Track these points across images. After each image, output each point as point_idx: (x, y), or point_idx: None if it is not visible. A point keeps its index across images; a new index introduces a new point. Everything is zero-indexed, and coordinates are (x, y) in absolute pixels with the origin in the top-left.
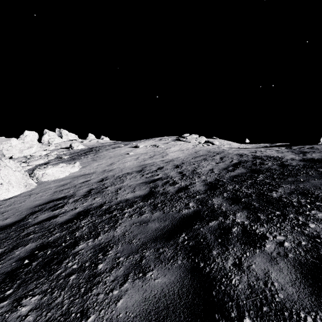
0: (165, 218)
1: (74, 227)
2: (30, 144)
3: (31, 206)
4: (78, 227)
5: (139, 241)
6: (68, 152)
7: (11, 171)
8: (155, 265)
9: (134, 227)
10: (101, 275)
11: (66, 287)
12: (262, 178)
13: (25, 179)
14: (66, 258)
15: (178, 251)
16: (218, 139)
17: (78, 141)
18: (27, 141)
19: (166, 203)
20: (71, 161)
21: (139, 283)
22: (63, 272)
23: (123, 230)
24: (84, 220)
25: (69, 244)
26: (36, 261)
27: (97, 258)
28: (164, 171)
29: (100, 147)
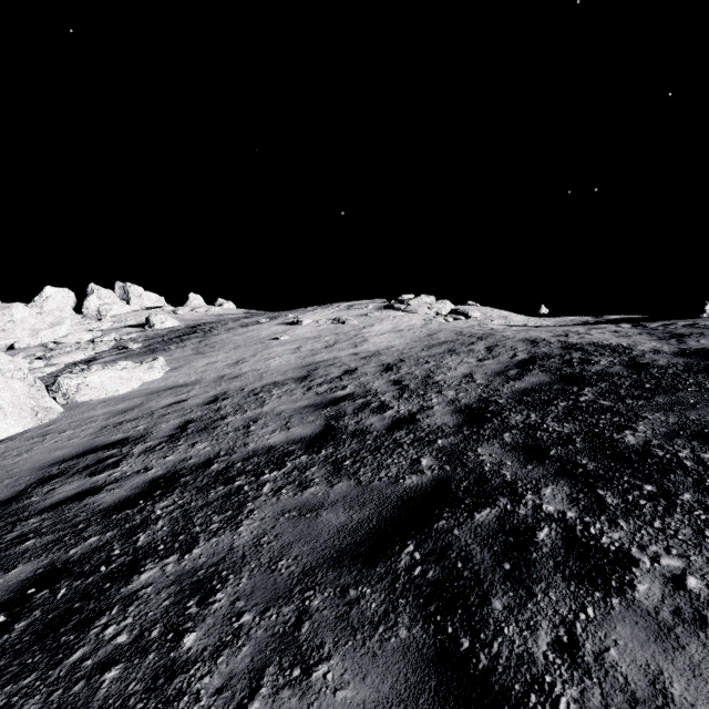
0: (363, 499)
1: (137, 519)
2: (57, 316)
3: (43, 463)
4: (146, 519)
5: (296, 565)
6: (142, 334)
7: (1, 379)
8: (336, 642)
9: (283, 522)
10: (190, 670)
11: (90, 707)
12: (592, 397)
13: (35, 397)
14: (102, 613)
15: (399, 598)
16: (478, 305)
17: (165, 310)
18: (49, 309)
19: (364, 458)
20: (146, 355)
21: (292, 700)
22: (89, 658)
23: (257, 530)
24: (163, 500)
25: (118, 570)
26: (26, 620)
27: (184, 615)
28: (359, 379)
29: (215, 323)
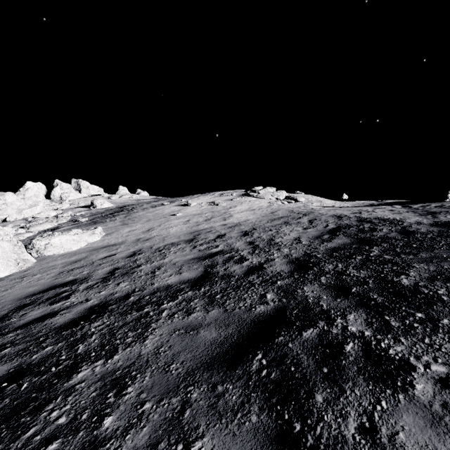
0: (228, 321)
1: (79, 334)
2: (34, 200)
3: (20, 296)
4: (84, 334)
5: (182, 367)
6: (88, 212)
7: None
8: (208, 425)
9: (175, 337)
10: (106, 444)
11: None
12: (378, 253)
13: (18, 253)
14: (50, 401)
15: (251, 393)
16: (303, 194)
17: (103, 196)
18: (29, 196)
19: (229, 293)
20: (90, 225)
21: None
22: (38, 434)
23: (157, 342)
24: (96, 321)
25: (63, 370)
26: None
27: (105, 403)
28: (227, 241)
29: (135, 205)
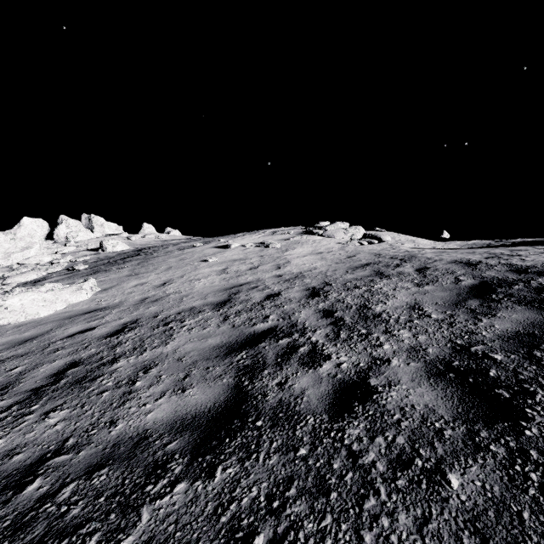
0: None
1: None
2: (28, 241)
3: None
4: None
5: None
6: (95, 257)
7: None
8: None
9: None
10: None
11: None
12: None
13: None
14: None
15: None
16: (384, 231)
17: (121, 236)
18: (21, 236)
19: (296, 529)
20: (87, 275)
21: None
22: None
23: None
24: None
25: None
26: None
27: None
28: (283, 307)
29: (158, 247)
